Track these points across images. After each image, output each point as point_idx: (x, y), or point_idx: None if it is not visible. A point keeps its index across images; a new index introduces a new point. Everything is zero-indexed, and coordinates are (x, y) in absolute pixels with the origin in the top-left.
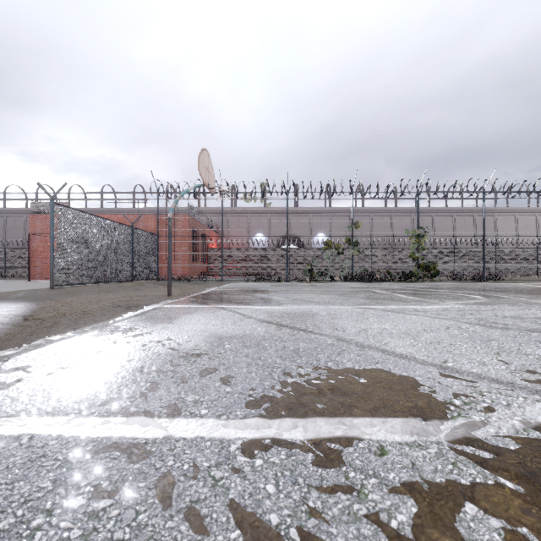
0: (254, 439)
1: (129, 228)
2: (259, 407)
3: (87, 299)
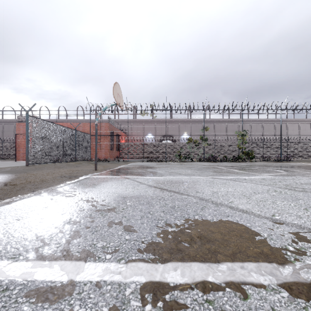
0: (145, 282)
1: (73, 130)
2: (148, 252)
3: (46, 172)
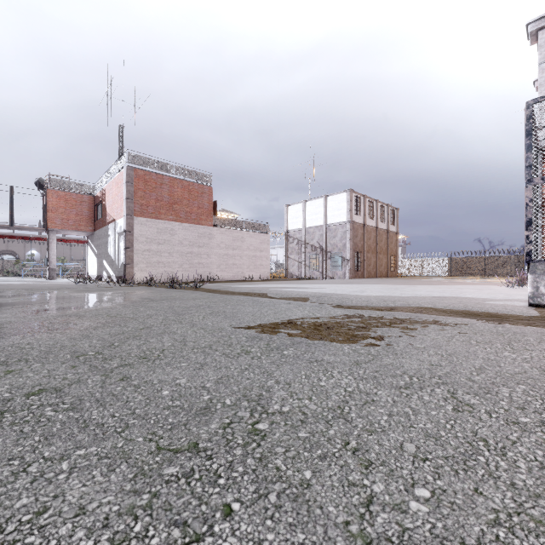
0: None
1: None
2: None
3: None
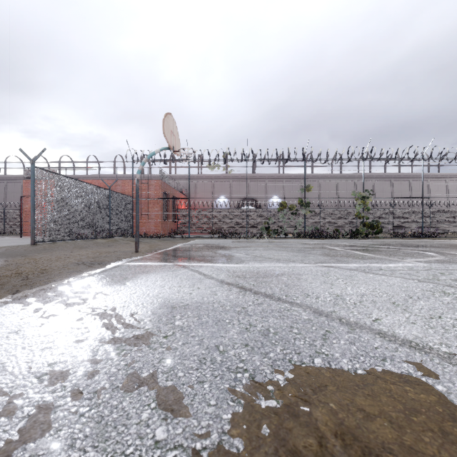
0: None
1: (106, 191)
2: None
3: (57, 256)
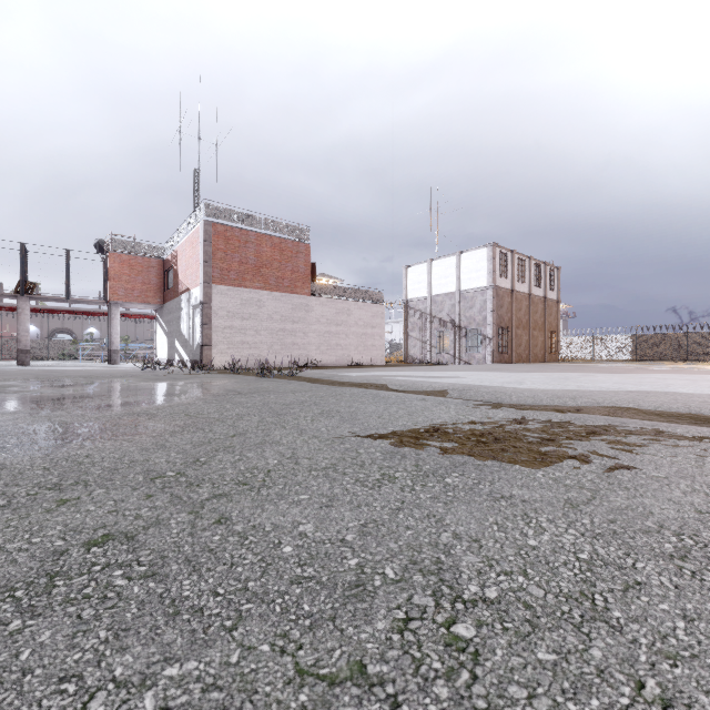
0: None
1: None
2: None
3: None
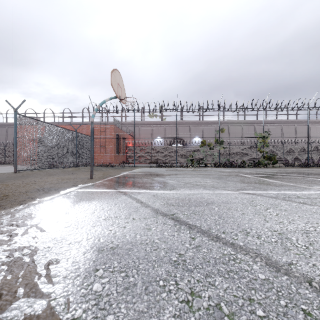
0: None
1: (74, 132)
2: None
3: (27, 182)
